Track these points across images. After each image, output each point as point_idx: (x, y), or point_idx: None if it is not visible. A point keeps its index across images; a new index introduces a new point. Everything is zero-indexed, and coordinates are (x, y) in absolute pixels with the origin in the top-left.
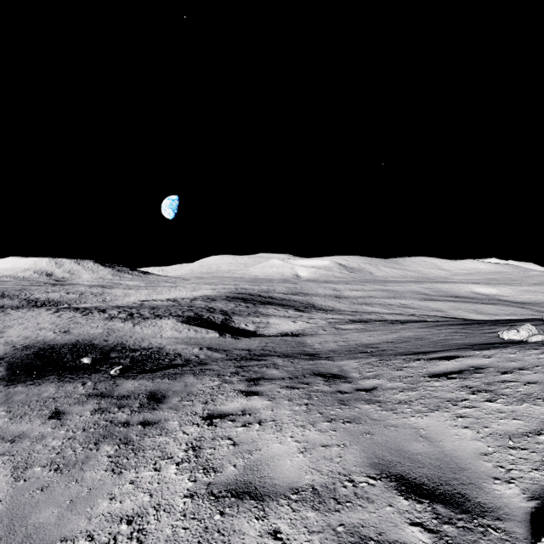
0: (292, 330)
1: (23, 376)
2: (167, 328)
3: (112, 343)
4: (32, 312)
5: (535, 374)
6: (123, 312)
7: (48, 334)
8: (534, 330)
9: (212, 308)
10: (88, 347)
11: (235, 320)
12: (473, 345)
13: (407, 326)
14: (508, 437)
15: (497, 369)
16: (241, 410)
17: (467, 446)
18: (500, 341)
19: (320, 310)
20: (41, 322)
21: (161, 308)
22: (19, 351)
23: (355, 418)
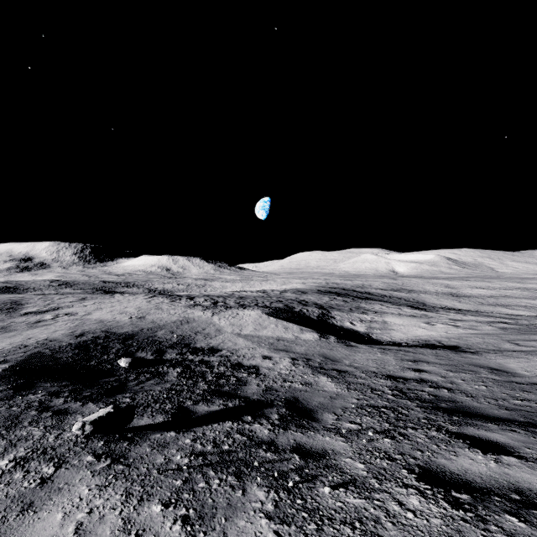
0: (435, 336)
1: (1, 387)
2: (249, 321)
3: (177, 337)
4: (132, 296)
5: None
6: (209, 300)
7: (123, 319)
8: None
9: (303, 301)
10: (147, 339)
11: (336, 315)
12: None
13: None
14: None
15: None
16: None
17: None
18: None
19: (448, 309)
20: (129, 306)
21: (249, 298)
22: (68, 338)
23: None
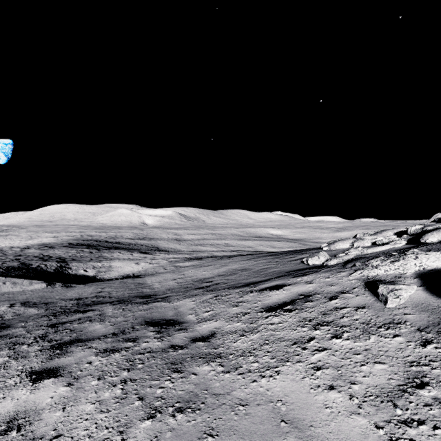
0: (135, 271)
1: None
2: None
3: None
4: None
5: (358, 297)
6: None
7: None
8: (327, 255)
9: (47, 256)
10: None
11: (73, 266)
12: (289, 272)
13: (233, 260)
14: (388, 399)
15: (323, 295)
16: (8, 420)
17: (349, 432)
18: (306, 266)
19: (162, 251)
20: None
21: None
22: None
23: (191, 398)
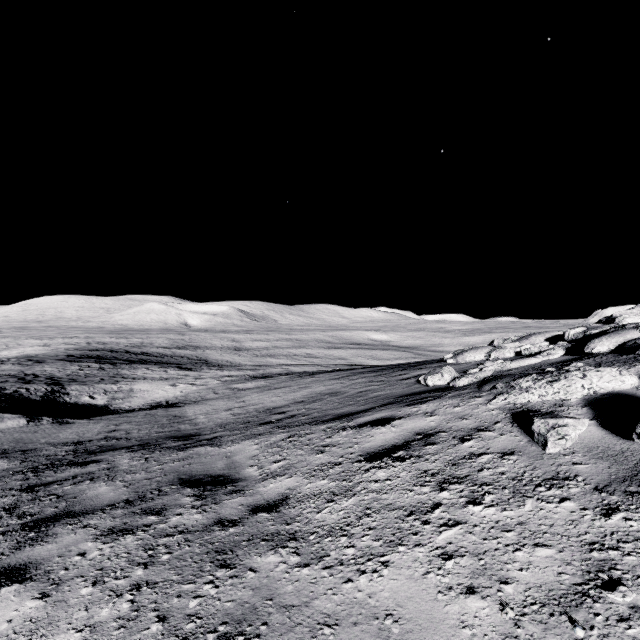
0: (169, 397)
1: None
2: None
3: None
4: None
5: (503, 436)
6: None
7: None
8: (454, 372)
9: (31, 376)
10: None
11: (73, 390)
12: (399, 397)
13: (318, 379)
14: (561, 609)
15: (452, 433)
16: None
17: None
18: (425, 388)
19: (213, 367)
20: None
21: None
22: None
23: (245, 615)
